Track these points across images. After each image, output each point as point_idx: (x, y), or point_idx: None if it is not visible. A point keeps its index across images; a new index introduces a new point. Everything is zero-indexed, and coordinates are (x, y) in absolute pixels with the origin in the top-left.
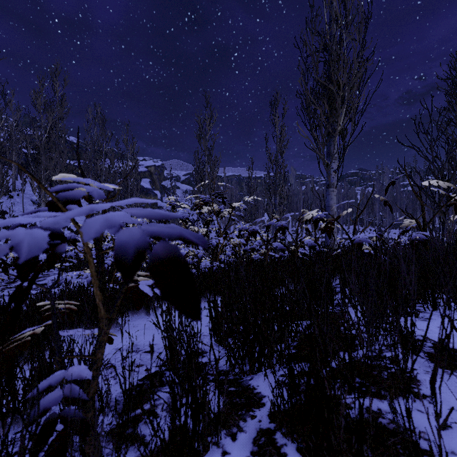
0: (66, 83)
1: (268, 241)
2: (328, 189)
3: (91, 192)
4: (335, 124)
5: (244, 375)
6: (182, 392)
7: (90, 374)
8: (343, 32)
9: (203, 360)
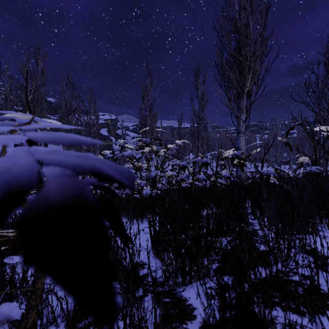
0: (45, 58)
1: (194, 174)
2: (238, 135)
3: (20, 123)
4: (243, 86)
5: (177, 286)
6: (123, 305)
7: (19, 313)
8: (250, 17)
9: (143, 271)
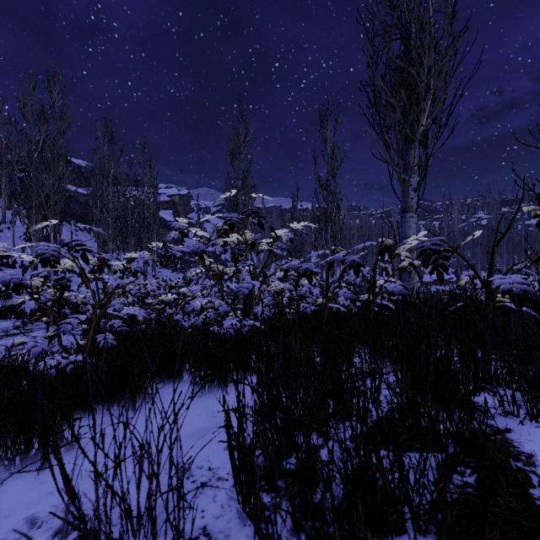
0: (67, 89)
1: (328, 287)
2: (404, 214)
3: None
4: (414, 125)
5: None
6: None
7: None
8: None
9: None
